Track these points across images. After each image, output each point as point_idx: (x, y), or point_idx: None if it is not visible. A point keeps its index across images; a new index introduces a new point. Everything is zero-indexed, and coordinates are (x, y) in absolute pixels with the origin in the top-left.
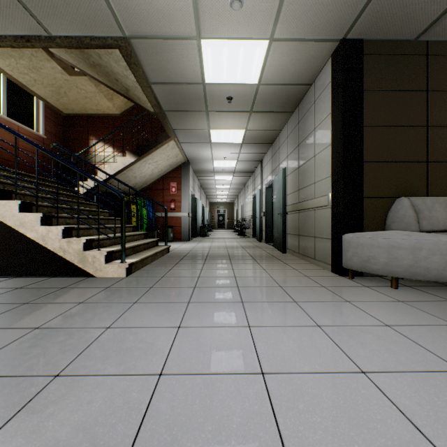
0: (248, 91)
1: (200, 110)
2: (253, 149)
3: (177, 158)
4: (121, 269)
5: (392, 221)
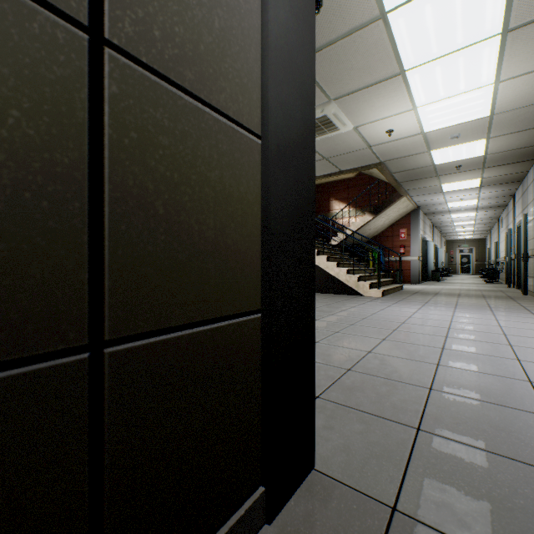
0: (475, 160)
1: (431, 177)
2: (496, 188)
3: (406, 208)
4: (378, 293)
5: None
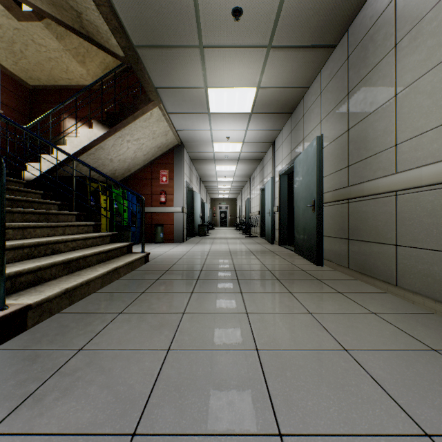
0: None
1: (191, 45)
2: (265, 123)
3: (166, 137)
4: None
5: None
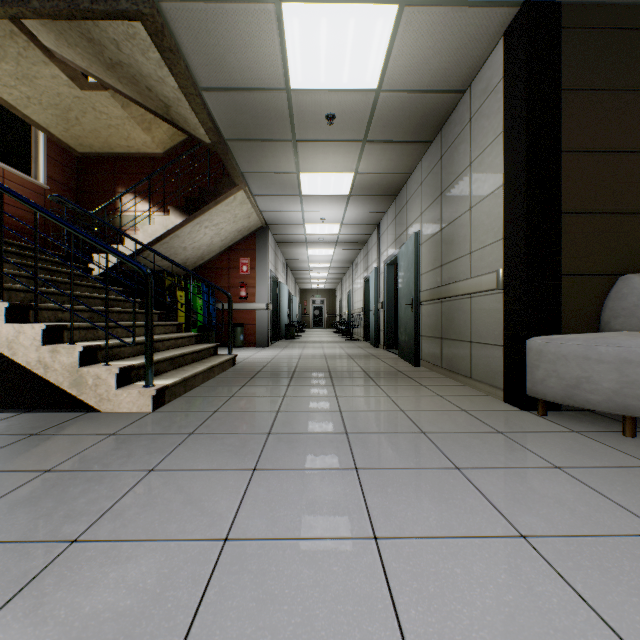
0: (360, 104)
1: (284, 139)
2: (367, 205)
3: (249, 219)
4: (145, 399)
5: (613, 316)
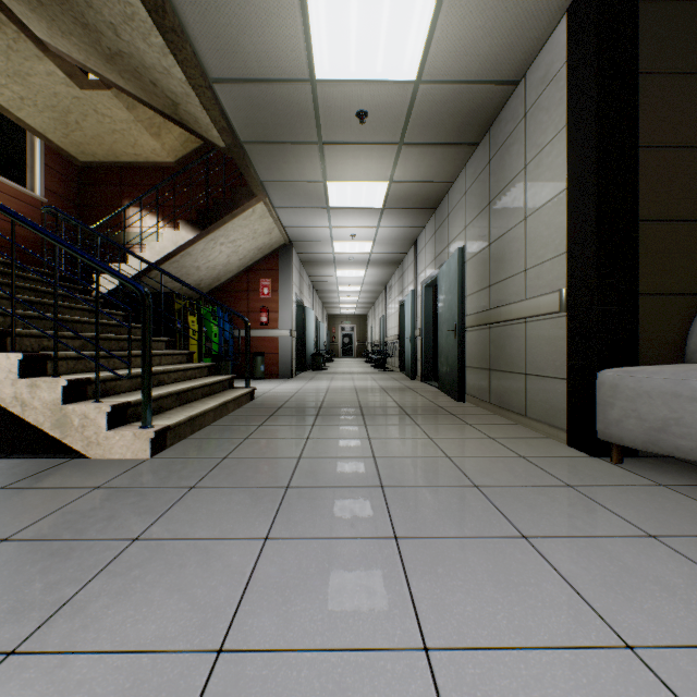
0: (397, 99)
1: (308, 141)
2: (402, 219)
3: (270, 236)
4: (141, 442)
5: None
